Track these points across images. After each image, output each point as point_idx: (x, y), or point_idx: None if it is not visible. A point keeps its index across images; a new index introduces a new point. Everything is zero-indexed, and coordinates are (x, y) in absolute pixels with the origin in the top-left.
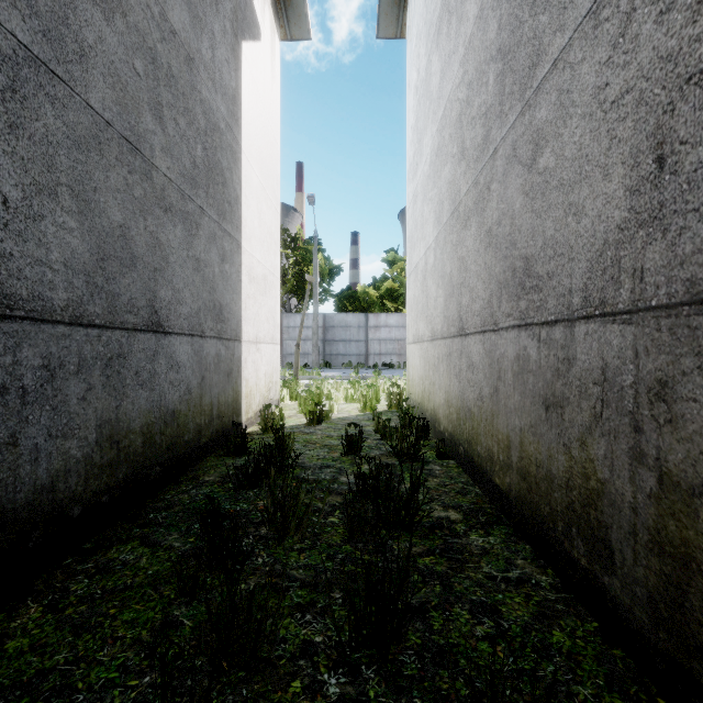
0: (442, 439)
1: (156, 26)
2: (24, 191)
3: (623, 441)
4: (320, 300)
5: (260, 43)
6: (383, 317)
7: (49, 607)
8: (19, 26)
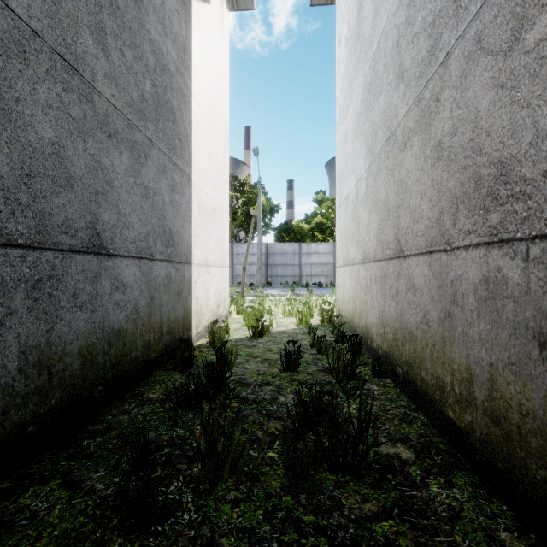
0: (377, 358)
1: None
2: None
3: None
4: (263, 232)
5: (210, 6)
6: (314, 246)
7: None
8: None
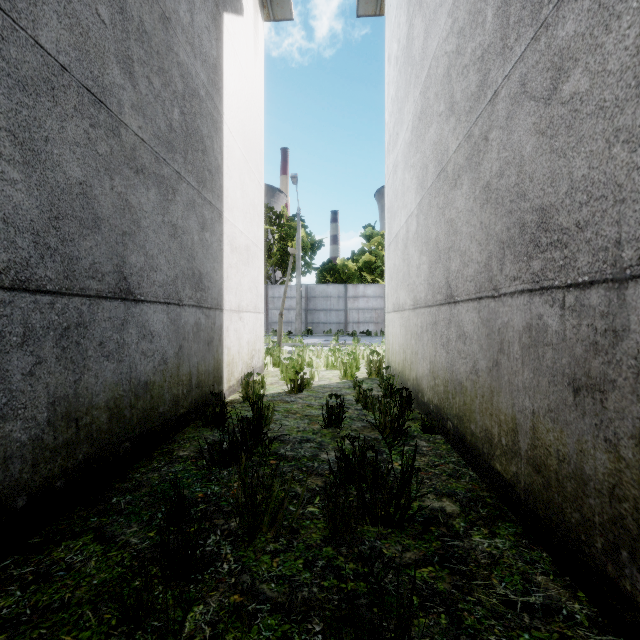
0: (427, 413)
1: None
2: None
3: None
4: (302, 272)
5: (243, 18)
6: (361, 288)
7: None
8: None
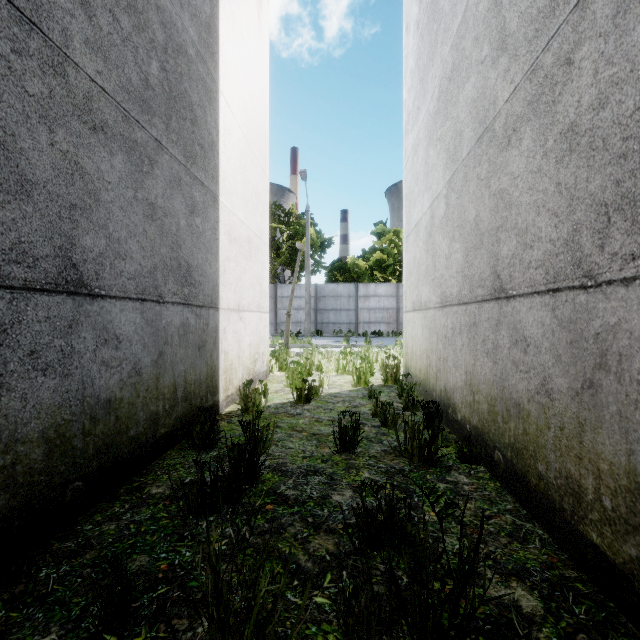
0: (466, 437)
1: None
2: None
3: None
4: (312, 271)
5: None
6: (373, 287)
7: None
8: None
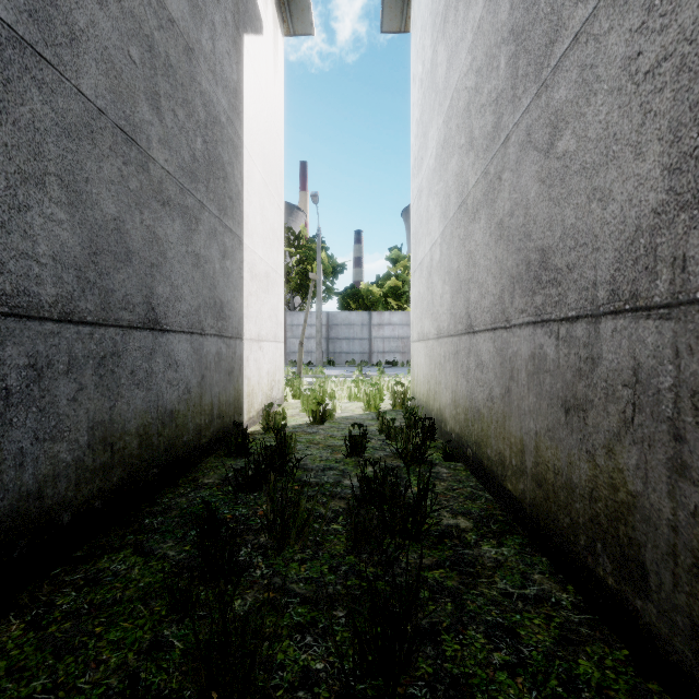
0: (449, 441)
1: (153, 13)
2: (8, 180)
3: (660, 450)
4: (323, 298)
5: (263, 37)
6: (387, 315)
7: (32, 624)
8: (2, 4)
